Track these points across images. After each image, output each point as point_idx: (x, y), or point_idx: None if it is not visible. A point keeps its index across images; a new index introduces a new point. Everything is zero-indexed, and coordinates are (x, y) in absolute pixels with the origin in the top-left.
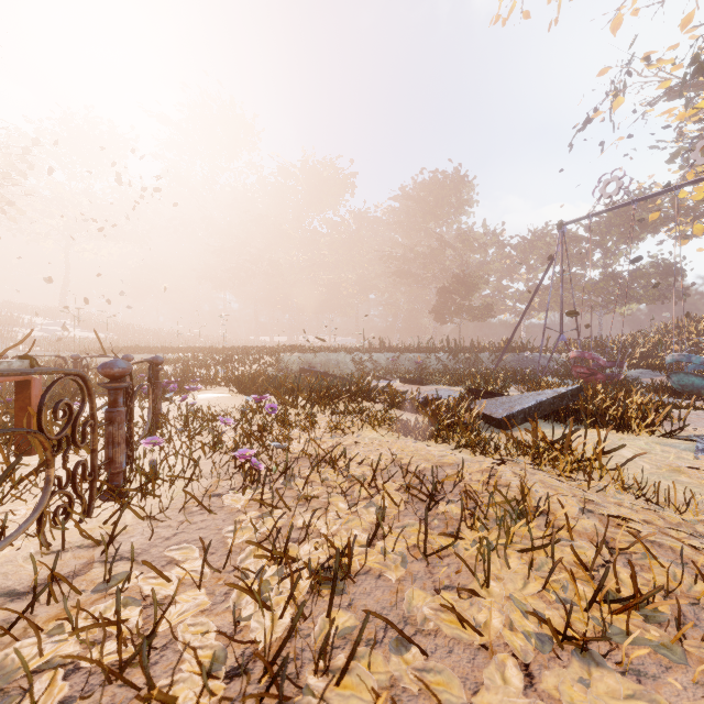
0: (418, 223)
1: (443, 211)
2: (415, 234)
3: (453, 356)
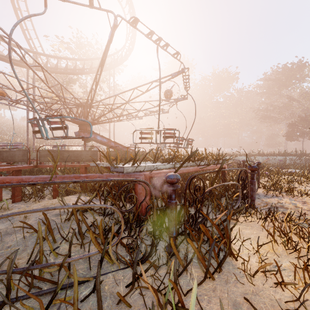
0: (275, 91)
1: (291, 82)
2: (273, 97)
3: (299, 158)
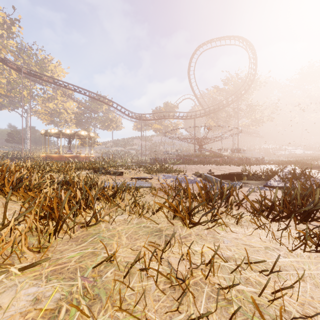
0: None
1: None
2: None
3: None
